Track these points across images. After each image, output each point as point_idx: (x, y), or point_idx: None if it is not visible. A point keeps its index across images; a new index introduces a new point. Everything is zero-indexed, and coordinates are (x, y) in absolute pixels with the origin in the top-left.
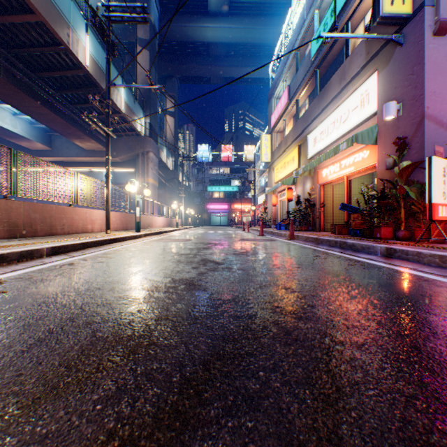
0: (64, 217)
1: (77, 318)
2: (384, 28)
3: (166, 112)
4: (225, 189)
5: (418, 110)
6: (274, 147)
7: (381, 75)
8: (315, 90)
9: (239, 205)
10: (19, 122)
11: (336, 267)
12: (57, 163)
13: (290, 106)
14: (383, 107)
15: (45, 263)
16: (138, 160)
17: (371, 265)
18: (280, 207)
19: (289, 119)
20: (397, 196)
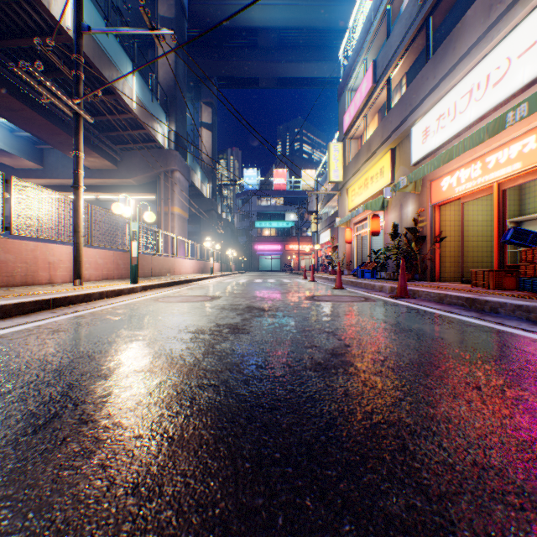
0: None
1: None
2: None
3: (201, 124)
4: (277, 225)
5: None
6: (347, 159)
7: None
8: (426, 50)
9: (295, 245)
10: None
11: None
12: (53, 188)
13: (376, 92)
14: None
15: None
16: (160, 182)
17: None
18: (357, 244)
19: (372, 116)
20: None
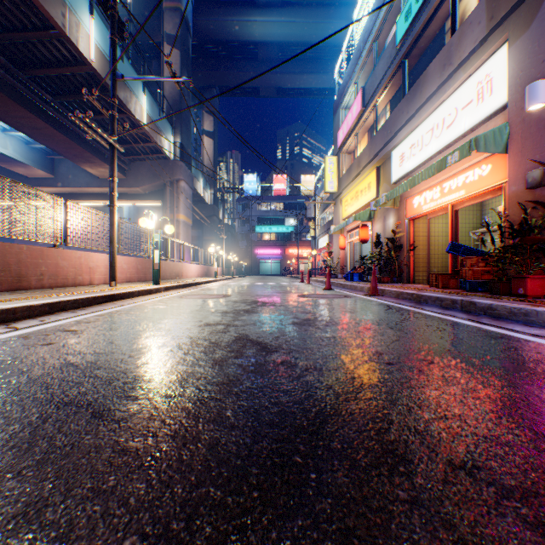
0: (43, 263)
1: None
2: None
3: (203, 132)
4: (277, 230)
5: None
6: (341, 172)
7: (516, 46)
8: (402, 88)
9: (295, 250)
10: (11, 141)
11: (510, 363)
12: (63, 196)
13: (364, 115)
14: (526, 90)
15: None
16: (166, 191)
17: None
18: (350, 250)
19: (362, 135)
20: None
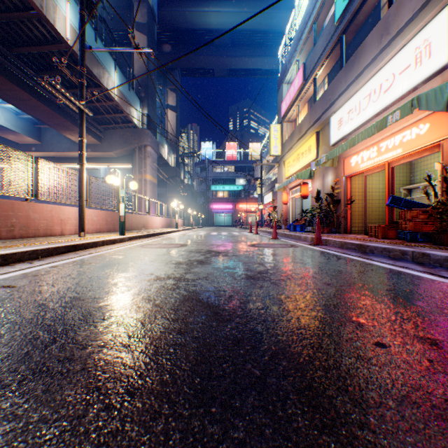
0: (13, 215)
1: None
2: None
3: (167, 106)
4: (229, 188)
5: None
6: (284, 138)
7: None
8: (340, 60)
9: (244, 205)
10: (2, 112)
11: None
12: (48, 159)
13: (305, 87)
14: None
15: None
16: (135, 155)
17: None
18: (291, 205)
19: (303, 105)
20: None
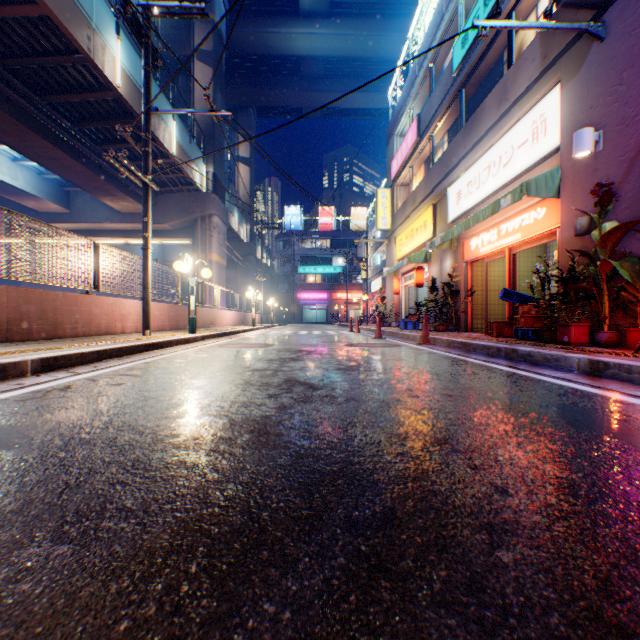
0: (77, 310)
1: (3, 527)
2: (572, 16)
3: (238, 158)
4: (323, 271)
5: (630, 139)
6: (395, 207)
7: (567, 90)
8: (459, 120)
9: (344, 294)
10: (22, 171)
11: (516, 396)
12: (79, 232)
13: (420, 146)
14: (573, 137)
15: (22, 387)
16: (197, 227)
17: (573, 391)
18: (405, 295)
19: (418, 166)
20: (596, 277)
